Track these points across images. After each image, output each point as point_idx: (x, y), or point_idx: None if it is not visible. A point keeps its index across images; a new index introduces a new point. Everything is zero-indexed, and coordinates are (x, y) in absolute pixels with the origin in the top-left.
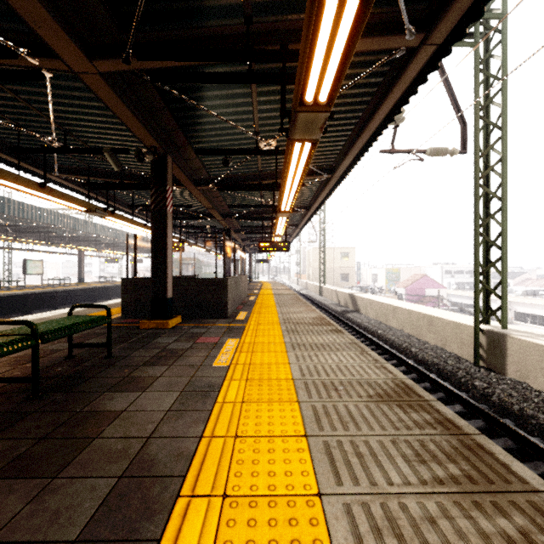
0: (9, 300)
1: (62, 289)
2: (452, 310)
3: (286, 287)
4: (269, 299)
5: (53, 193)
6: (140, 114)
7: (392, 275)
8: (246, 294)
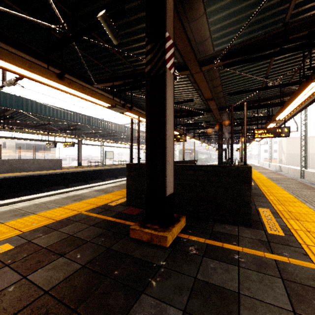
0: (95, 172)
1: (119, 167)
2: None
3: (271, 170)
4: (272, 186)
5: (73, 86)
6: None
7: None
8: None
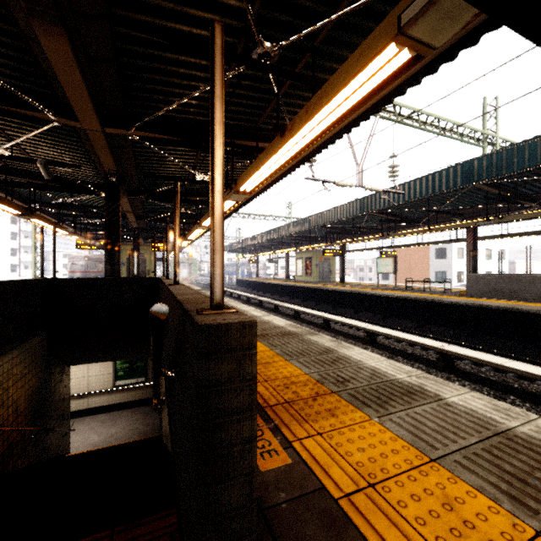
0: None
1: None
2: None
3: None
4: None
5: None
6: None
7: None
8: None
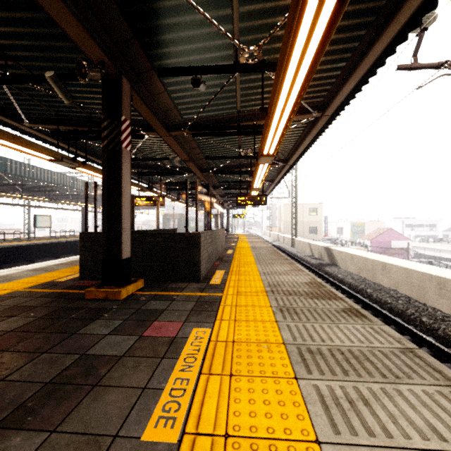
0: (15, 250)
1: (63, 240)
2: (426, 263)
3: (262, 240)
4: (246, 253)
5: (0, 134)
6: (74, 4)
7: (356, 228)
8: (224, 247)
